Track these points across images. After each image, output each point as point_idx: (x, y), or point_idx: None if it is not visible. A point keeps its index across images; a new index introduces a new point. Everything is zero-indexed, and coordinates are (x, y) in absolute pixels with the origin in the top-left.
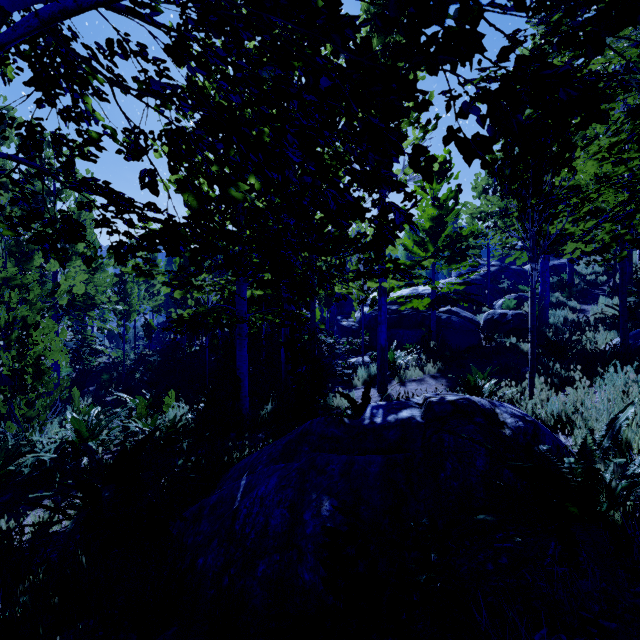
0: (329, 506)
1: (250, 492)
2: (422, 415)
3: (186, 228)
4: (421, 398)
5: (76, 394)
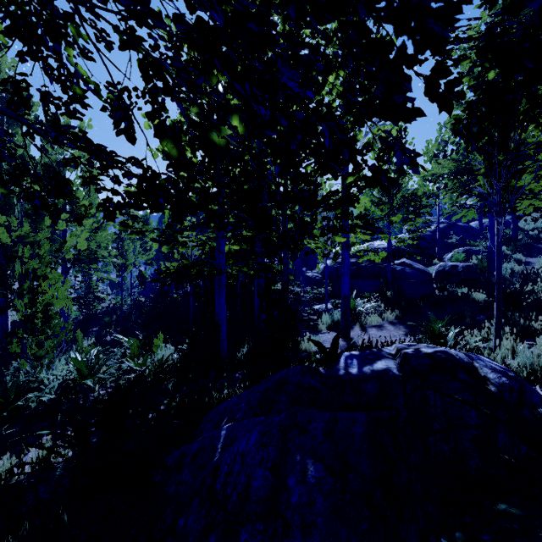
0: (314, 471)
1: (230, 445)
2: (398, 367)
3: (168, 183)
4: (393, 348)
5: (79, 335)
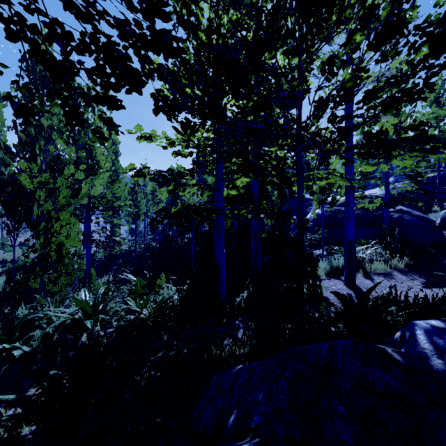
0: None
1: None
2: None
3: None
4: None
5: (93, 274)
